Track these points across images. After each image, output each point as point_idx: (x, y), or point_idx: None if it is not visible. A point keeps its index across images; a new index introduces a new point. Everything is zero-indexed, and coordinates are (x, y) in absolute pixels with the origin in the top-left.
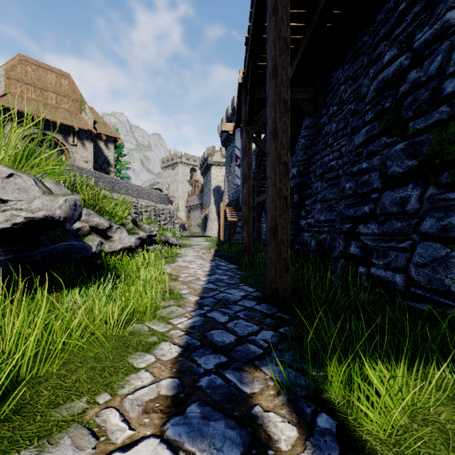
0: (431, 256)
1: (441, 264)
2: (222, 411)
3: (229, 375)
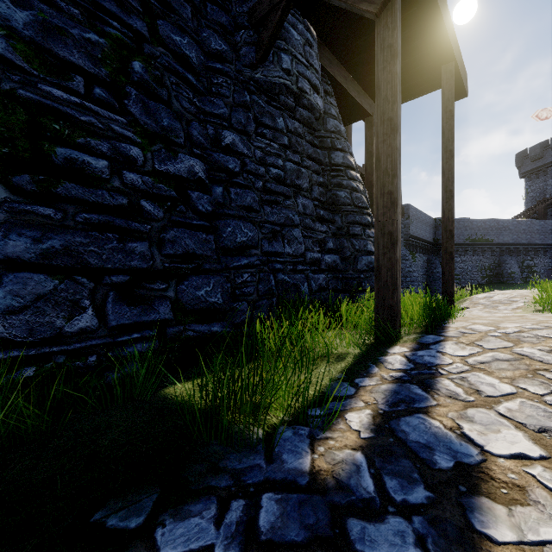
0: (35, 293)
1: (50, 302)
2: (406, 446)
3: (368, 486)
